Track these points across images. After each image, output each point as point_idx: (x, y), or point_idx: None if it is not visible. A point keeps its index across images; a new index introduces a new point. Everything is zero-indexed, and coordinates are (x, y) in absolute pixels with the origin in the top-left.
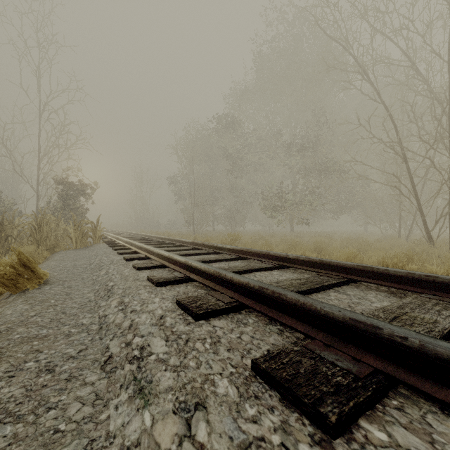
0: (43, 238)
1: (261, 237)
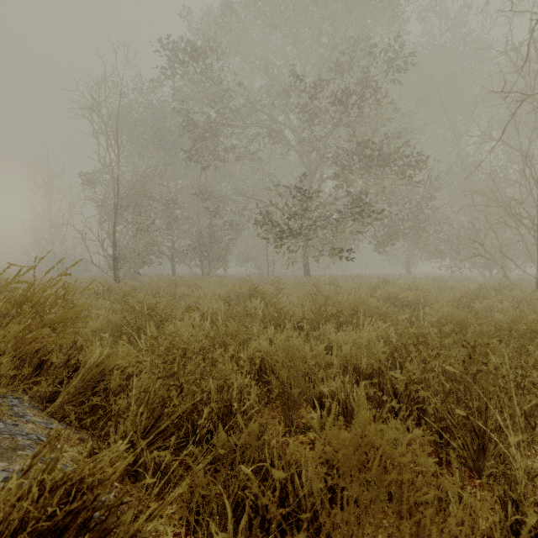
0: None
1: (255, 290)
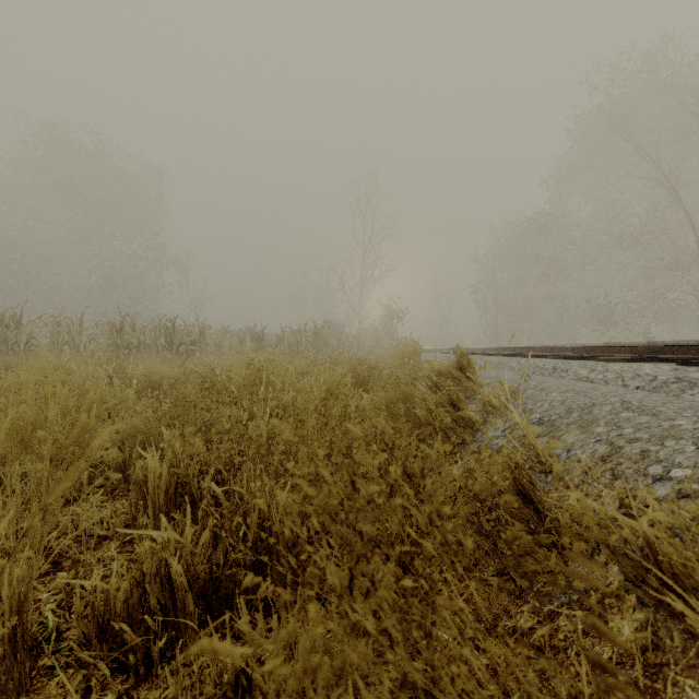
0: (380, 348)
1: None
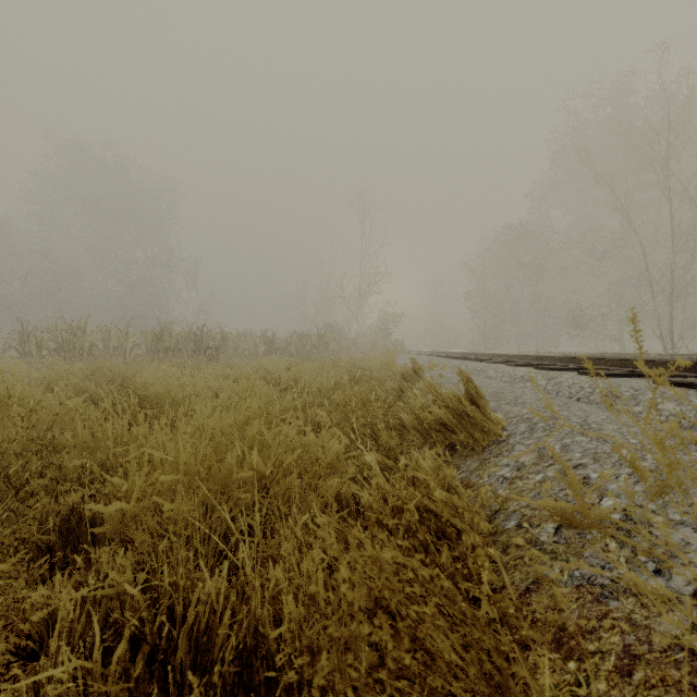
0: (376, 350)
1: None
